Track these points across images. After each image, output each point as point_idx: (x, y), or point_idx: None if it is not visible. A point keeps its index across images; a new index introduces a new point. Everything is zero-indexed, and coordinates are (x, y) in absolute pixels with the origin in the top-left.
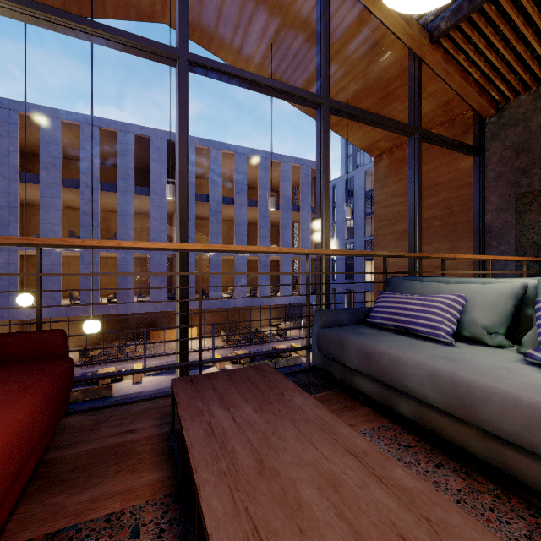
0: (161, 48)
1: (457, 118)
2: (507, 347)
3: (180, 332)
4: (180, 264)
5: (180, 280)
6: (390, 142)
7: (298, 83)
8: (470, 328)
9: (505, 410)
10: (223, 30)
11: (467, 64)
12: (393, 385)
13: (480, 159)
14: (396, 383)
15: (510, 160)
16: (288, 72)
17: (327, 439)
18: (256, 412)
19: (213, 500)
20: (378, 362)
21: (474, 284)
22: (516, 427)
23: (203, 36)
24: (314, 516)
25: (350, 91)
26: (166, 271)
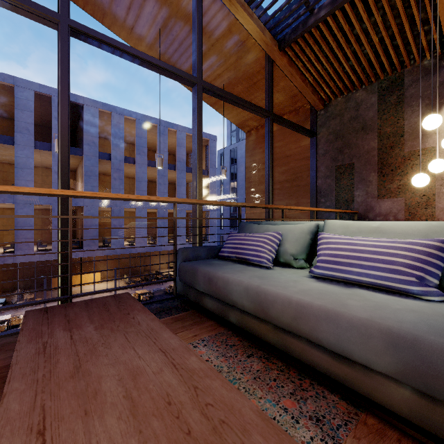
0: (41, 10)
1: (300, 109)
2: (306, 268)
3: (61, 273)
4: (61, 210)
5: (61, 225)
6: (257, 122)
7: (184, 65)
8: (284, 256)
9: (284, 308)
10: (115, 8)
11: (304, 70)
12: (225, 301)
13: (314, 140)
14: (226, 298)
15: (332, 142)
16: (175, 54)
17: (148, 343)
18: (96, 330)
19: (13, 403)
20: (216, 284)
21: (289, 225)
22: (289, 319)
23: (96, 10)
24: (104, 401)
25: (225, 78)
26: None
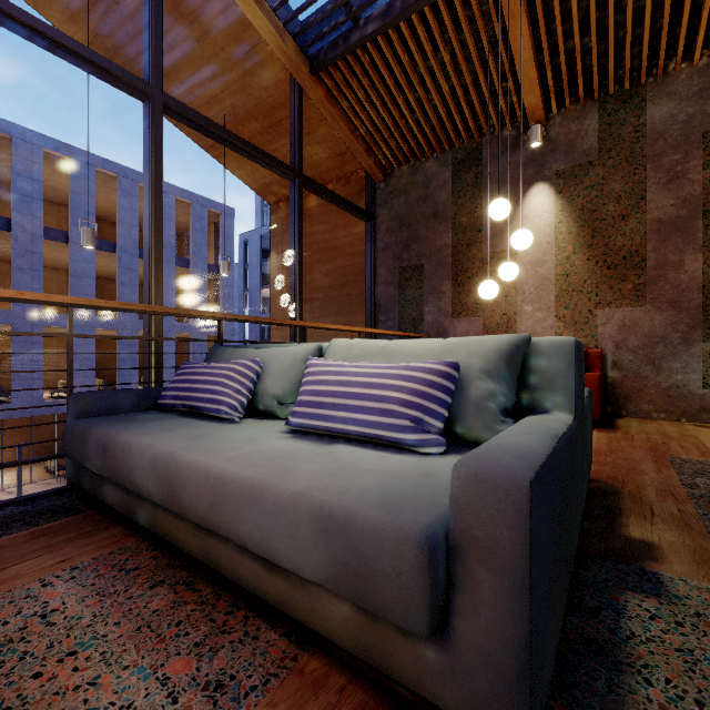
0: None
1: (352, 176)
2: None
3: None
4: None
5: None
6: (287, 188)
7: None
8: (263, 399)
9: (200, 489)
10: None
11: (351, 114)
12: (126, 486)
13: (372, 226)
14: (127, 482)
15: (395, 231)
16: (126, 42)
17: None
18: None
19: None
20: (113, 456)
21: (279, 347)
22: (206, 508)
23: None
24: None
25: (226, 104)
26: None
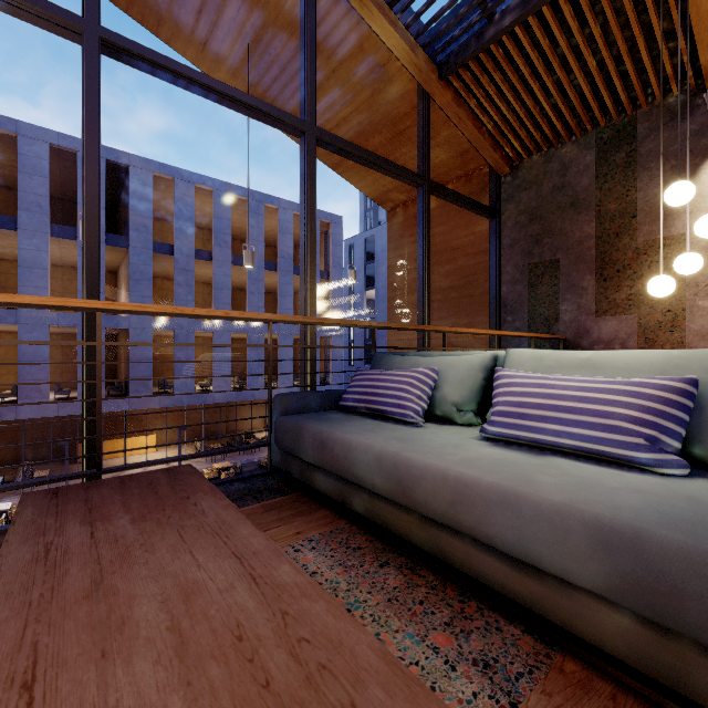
0: (54, 12)
1: (474, 174)
2: (476, 424)
3: (87, 434)
4: (87, 334)
5: (87, 357)
6: (405, 194)
7: (288, 103)
8: (441, 406)
9: (436, 488)
10: (177, 10)
11: (479, 111)
12: (346, 477)
13: (496, 222)
14: (348, 474)
15: (524, 226)
16: (274, 86)
17: (214, 544)
18: (133, 523)
19: None
20: (332, 450)
21: (450, 356)
22: (444, 505)
23: (147, 14)
24: (135, 635)
25: (353, 124)
26: (107, 354)
